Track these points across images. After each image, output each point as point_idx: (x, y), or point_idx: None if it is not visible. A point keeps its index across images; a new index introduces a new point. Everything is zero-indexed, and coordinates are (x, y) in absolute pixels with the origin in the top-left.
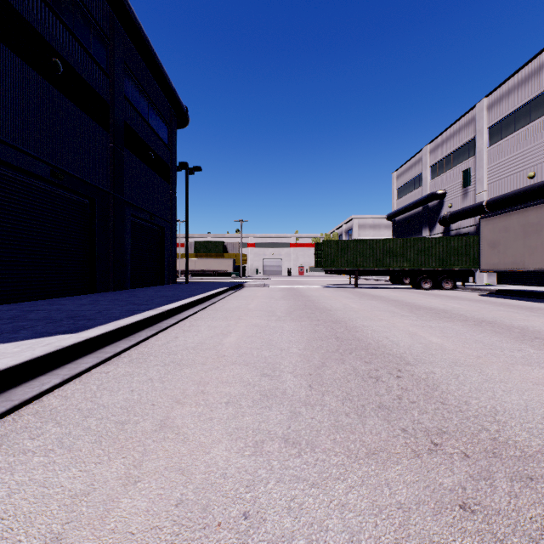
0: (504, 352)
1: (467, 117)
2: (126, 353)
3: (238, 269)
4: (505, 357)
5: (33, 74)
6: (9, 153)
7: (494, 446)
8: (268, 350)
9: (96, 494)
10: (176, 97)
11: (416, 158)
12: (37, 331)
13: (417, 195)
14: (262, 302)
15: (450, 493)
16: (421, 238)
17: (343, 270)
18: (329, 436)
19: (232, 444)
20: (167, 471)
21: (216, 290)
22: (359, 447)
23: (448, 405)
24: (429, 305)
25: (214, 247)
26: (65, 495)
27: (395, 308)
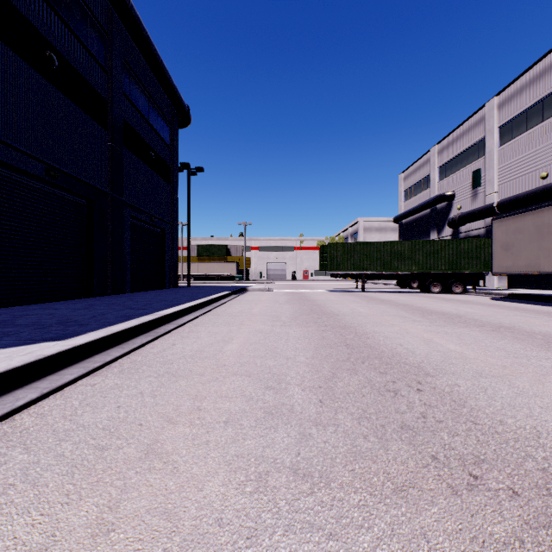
0: (531, 361)
1: (477, 116)
2: (117, 362)
3: (241, 273)
4: (533, 367)
5: (26, 67)
6: (0, 149)
7: (546, 480)
8: (272, 359)
9: (56, 549)
10: (177, 95)
11: (423, 159)
12: (21, 338)
13: (425, 196)
14: (266, 306)
15: (504, 548)
16: (430, 240)
17: (350, 274)
18: (346, 466)
19: (230, 477)
20: (148, 515)
21: (218, 294)
22: (383, 481)
23: (481, 425)
24: (441, 310)
25: (217, 251)
26: (16, 551)
27: (406, 313)
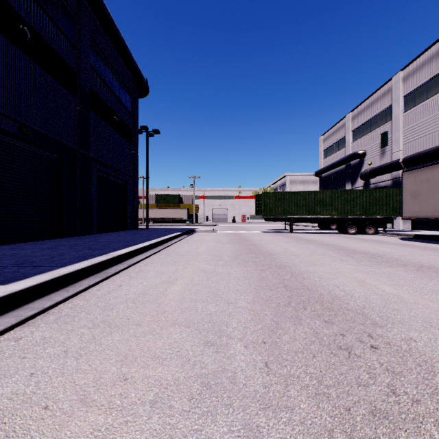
0: None
1: (385, 88)
2: (57, 307)
3: (191, 217)
4: None
5: (0, 37)
6: None
7: None
8: (213, 303)
9: None
10: (137, 69)
11: (339, 124)
12: None
13: (341, 155)
14: (210, 246)
15: None
16: (347, 190)
17: (280, 218)
18: None
19: None
20: None
21: (170, 235)
22: None
23: None
24: (362, 249)
25: (172, 199)
26: None
27: (332, 252)
